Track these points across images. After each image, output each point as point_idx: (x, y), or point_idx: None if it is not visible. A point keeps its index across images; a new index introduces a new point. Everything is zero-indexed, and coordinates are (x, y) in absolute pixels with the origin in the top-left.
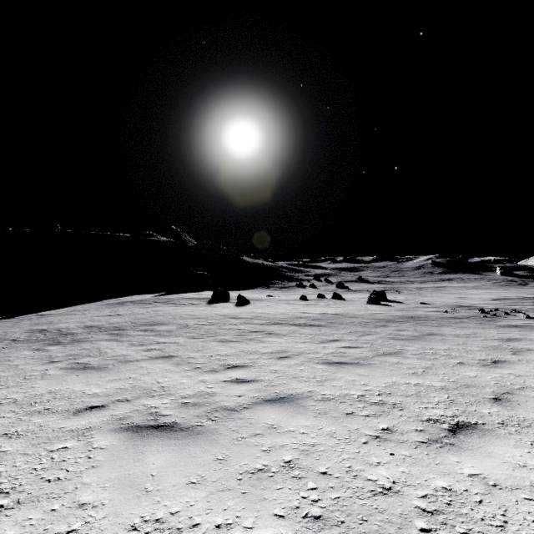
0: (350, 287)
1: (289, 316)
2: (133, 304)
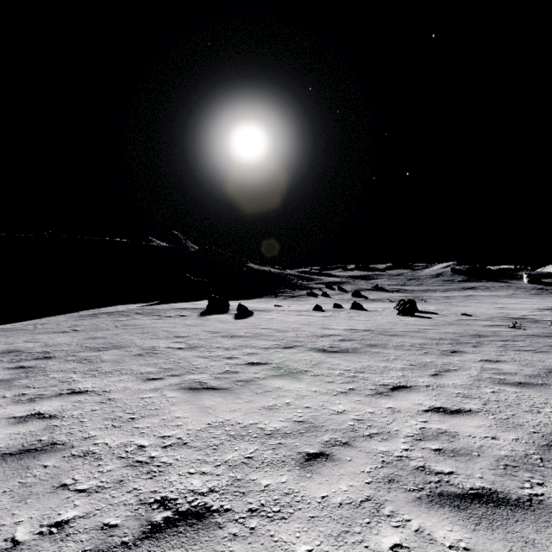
0: (367, 296)
1: (305, 334)
2: (107, 316)
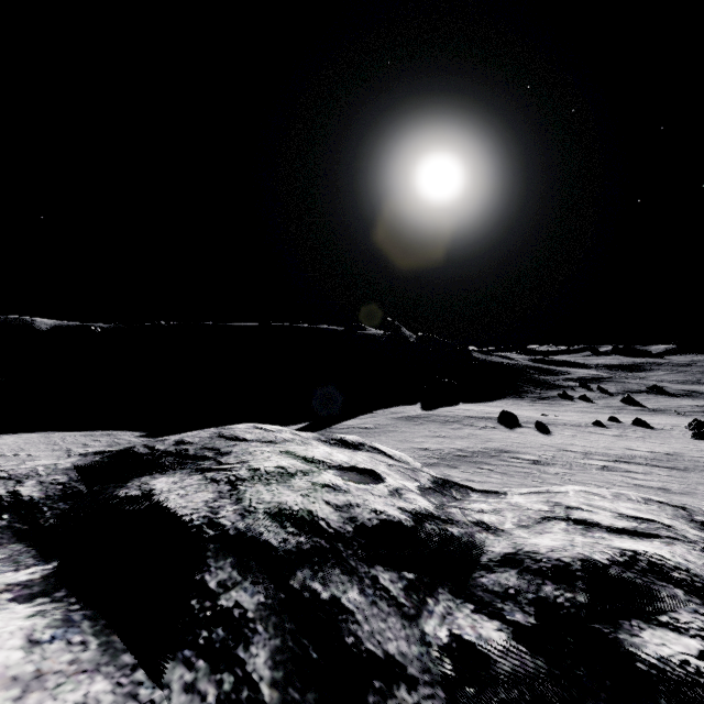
0: (643, 403)
1: (620, 453)
2: (431, 423)
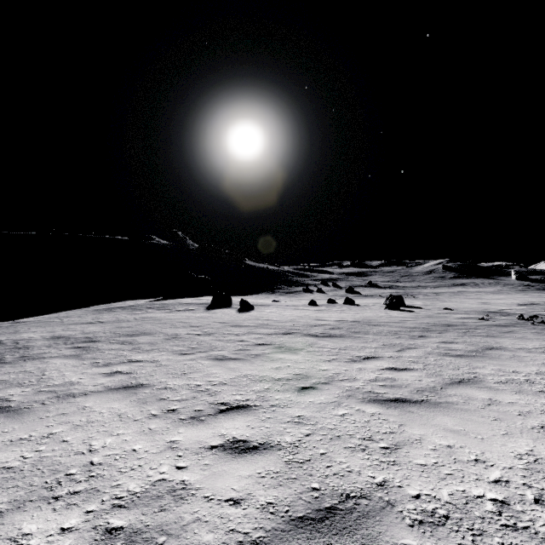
0: (360, 292)
1: (301, 324)
2: (122, 310)
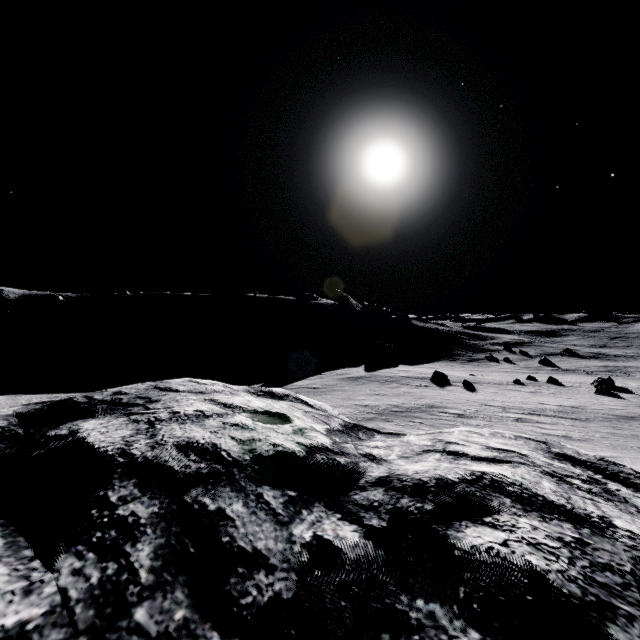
0: (557, 364)
1: (533, 407)
2: (372, 383)
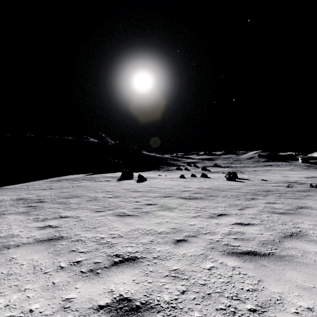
0: (210, 170)
1: (175, 190)
2: (66, 181)
